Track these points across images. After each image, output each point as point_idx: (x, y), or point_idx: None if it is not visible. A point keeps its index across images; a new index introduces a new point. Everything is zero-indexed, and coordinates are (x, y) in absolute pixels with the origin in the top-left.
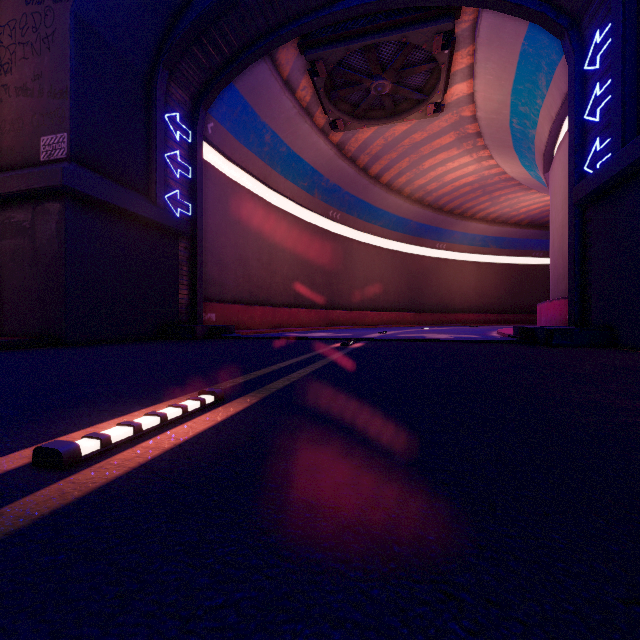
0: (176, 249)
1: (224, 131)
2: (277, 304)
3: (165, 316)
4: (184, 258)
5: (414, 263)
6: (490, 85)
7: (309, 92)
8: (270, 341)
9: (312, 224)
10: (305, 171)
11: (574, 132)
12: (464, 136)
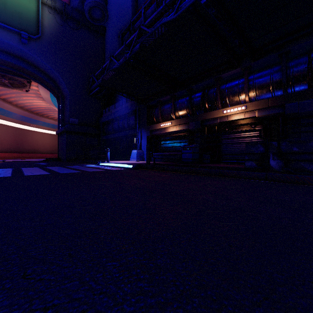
0: None
1: None
2: None
3: None
4: None
5: (19, 131)
6: (44, 93)
7: None
8: None
9: None
10: None
11: (58, 119)
12: (39, 96)
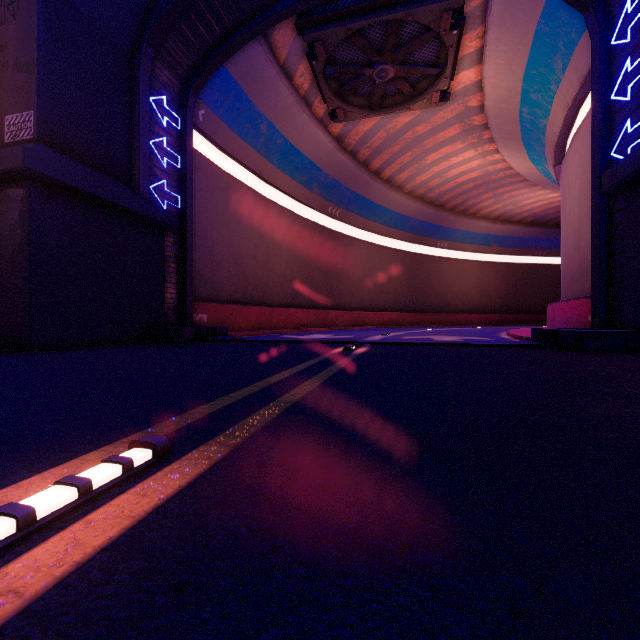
0: (162, 244)
1: (216, 119)
2: (274, 304)
3: (149, 317)
4: (172, 254)
5: (415, 262)
6: (500, 70)
7: (307, 79)
8: (264, 345)
9: (310, 221)
10: (303, 165)
11: (599, 114)
12: (469, 128)
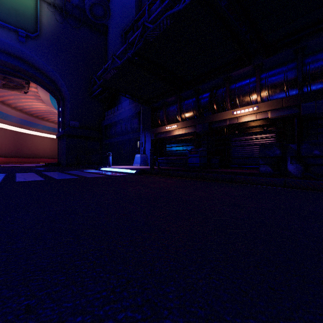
0: None
1: None
2: None
3: None
4: None
5: (18, 135)
6: (43, 95)
7: None
8: None
9: None
10: None
11: (58, 122)
12: (38, 98)
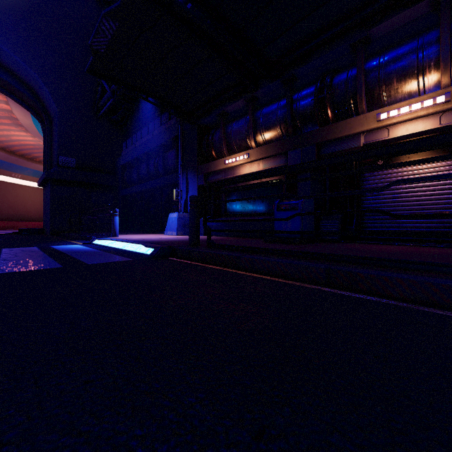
0: None
1: None
2: None
3: None
4: None
5: None
6: (21, 115)
7: None
8: None
9: None
10: None
11: (44, 159)
12: (18, 124)
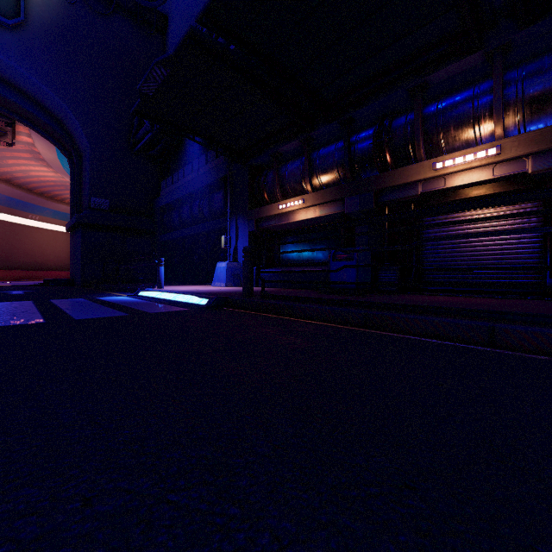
0: None
1: None
2: None
3: None
4: None
5: (4, 228)
6: (45, 149)
7: None
8: None
9: None
10: None
11: (71, 200)
12: (39, 158)
